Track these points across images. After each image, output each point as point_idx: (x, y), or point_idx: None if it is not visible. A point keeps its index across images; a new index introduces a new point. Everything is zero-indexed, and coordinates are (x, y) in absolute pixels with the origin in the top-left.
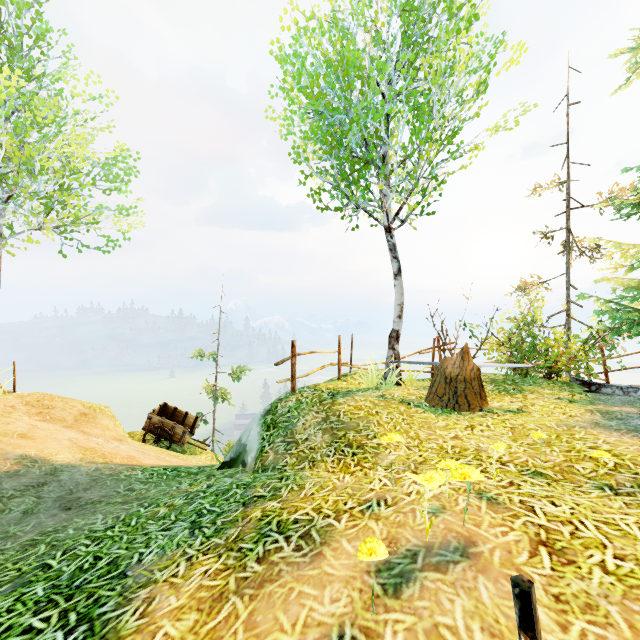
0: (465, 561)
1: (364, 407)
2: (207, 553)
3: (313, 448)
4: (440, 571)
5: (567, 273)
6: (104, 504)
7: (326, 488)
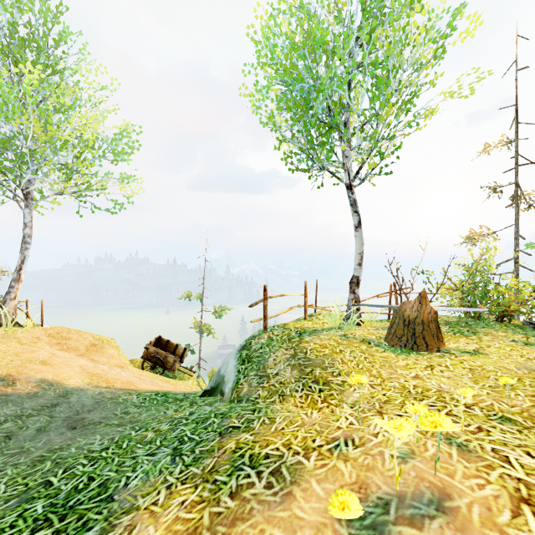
0: (441, 516)
1: (328, 345)
2: (185, 482)
3: (283, 383)
4: (415, 526)
5: (516, 224)
6: (103, 425)
7: (295, 423)
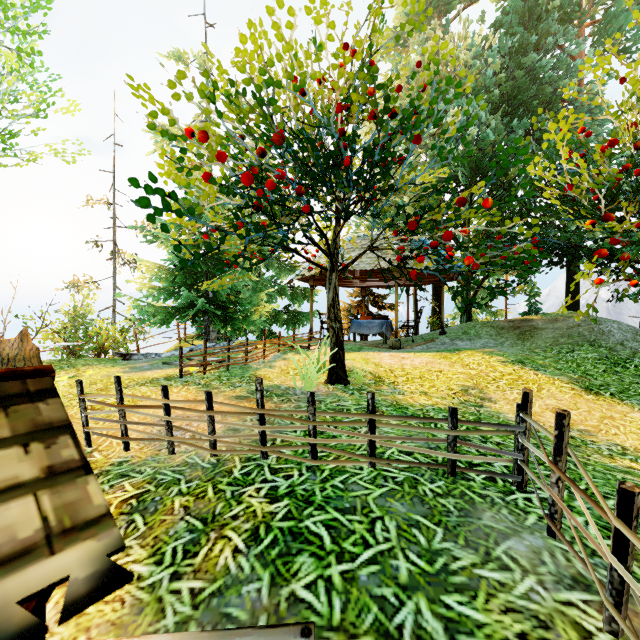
0: None
1: None
2: None
3: None
4: None
5: (114, 277)
6: None
7: None
